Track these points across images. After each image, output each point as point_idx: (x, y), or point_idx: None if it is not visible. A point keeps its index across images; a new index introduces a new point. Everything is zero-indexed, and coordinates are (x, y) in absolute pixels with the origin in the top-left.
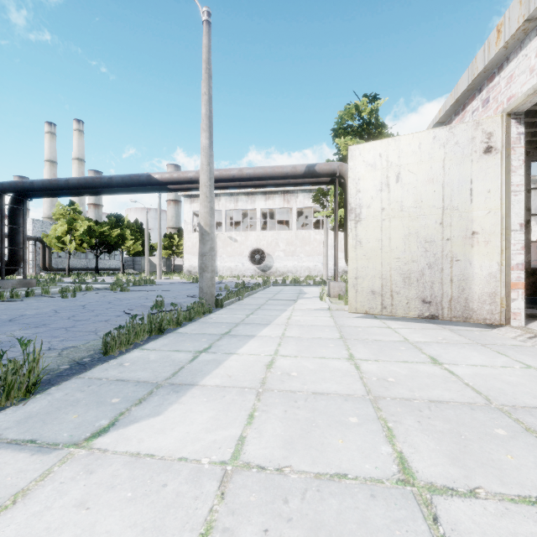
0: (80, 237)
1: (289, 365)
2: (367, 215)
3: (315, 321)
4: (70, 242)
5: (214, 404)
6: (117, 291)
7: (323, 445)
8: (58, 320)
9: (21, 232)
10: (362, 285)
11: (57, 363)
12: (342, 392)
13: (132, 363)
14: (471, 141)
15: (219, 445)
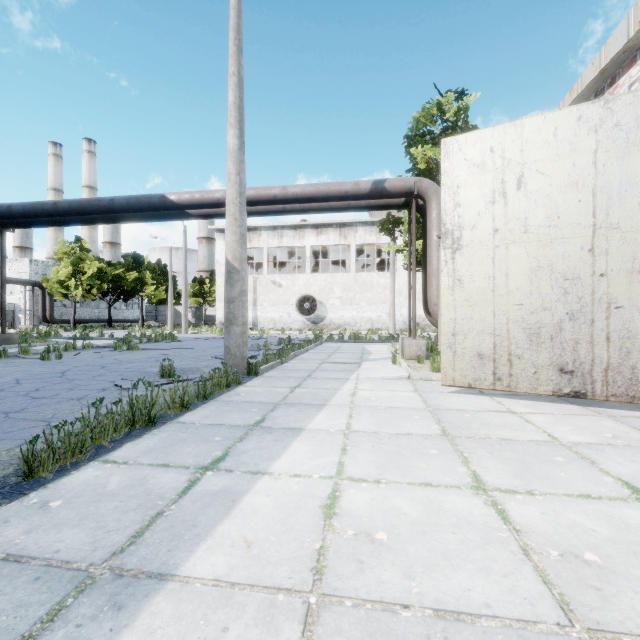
0: (88, 281)
1: (368, 507)
2: (471, 240)
3: (394, 400)
4: (76, 288)
5: None
6: (122, 350)
7: None
8: (7, 398)
9: None
10: (462, 345)
11: None
12: (505, 609)
13: (66, 501)
14: None
15: None
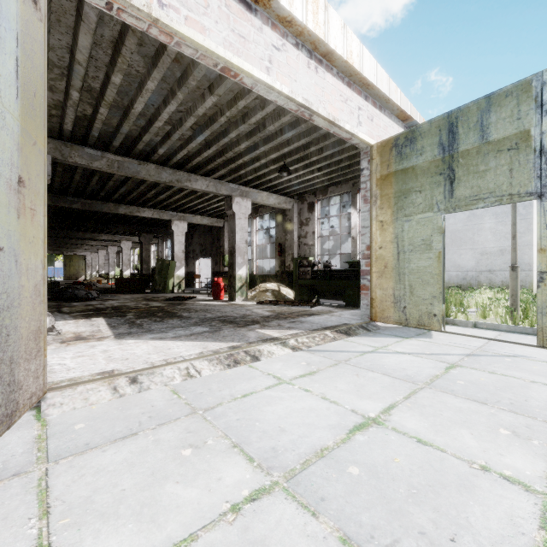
0: None
1: None
2: None
3: None
4: None
5: None
6: None
7: None
8: None
9: None
10: None
11: None
12: None
13: None
14: None
15: None
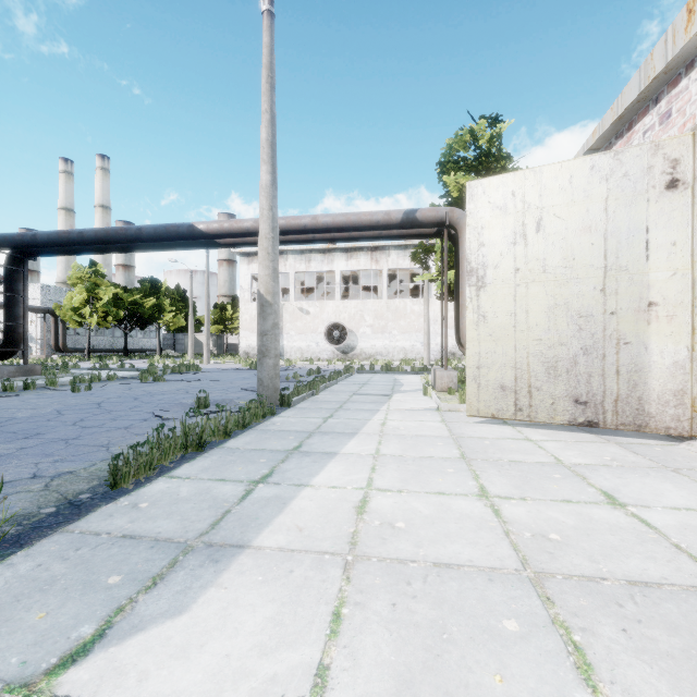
0: (103, 308)
1: (392, 507)
2: (495, 278)
3: (421, 429)
4: (91, 315)
5: (275, 587)
6: (148, 381)
7: (468, 691)
8: (58, 427)
9: (21, 302)
10: (486, 378)
11: (38, 503)
12: (482, 562)
13: (151, 504)
14: (646, 172)
15: (282, 690)
